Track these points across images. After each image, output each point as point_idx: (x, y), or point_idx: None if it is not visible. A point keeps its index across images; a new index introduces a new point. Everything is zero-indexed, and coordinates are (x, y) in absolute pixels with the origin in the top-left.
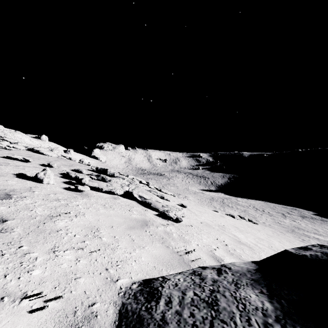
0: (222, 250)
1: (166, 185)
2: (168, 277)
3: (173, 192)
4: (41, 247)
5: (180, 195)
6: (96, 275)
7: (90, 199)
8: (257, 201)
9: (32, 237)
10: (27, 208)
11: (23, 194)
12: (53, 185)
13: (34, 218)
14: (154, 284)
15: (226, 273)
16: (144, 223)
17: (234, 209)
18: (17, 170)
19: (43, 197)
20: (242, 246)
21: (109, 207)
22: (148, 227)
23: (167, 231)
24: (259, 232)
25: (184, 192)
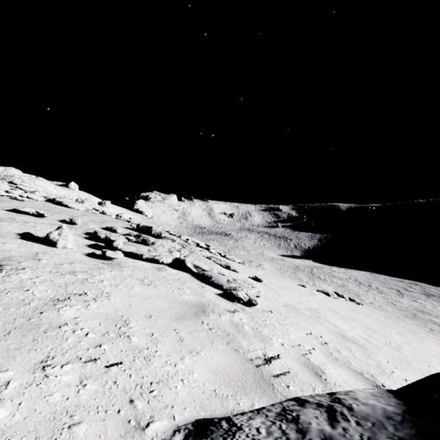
0: (320, 353)
1: (233, 249)
2: (239, 420)
3: (243, 258)
4: (23, 359)
5: (252, 262)
6: (110, 415)
7: (123, 270)
8: (360, 271)
9: (13, 339)
10: (21, 287)
11: (22, 264)
12: (71, 249)
13: (27, 304)
14: (213, 438)
15: (345, 419)
16: (200, 309)
17: (328, 283)
18: (24, 229)
19: (51, 268)
20: (348, 345)
21: (149, 284)
22: (206, 315)
23: (236, 322)
24: (367, 319)
25: (258, 258)
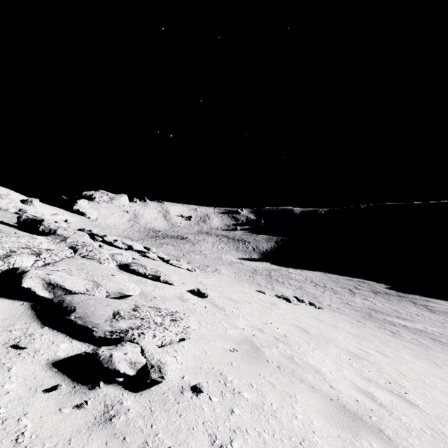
0: None
1: (188, 253)
2: None
3: (199, 263)
4: None
5: (208, 267)
6: None
7: None
8: (314, 272)
9: None
10: None
11: None
12: None
13: None
14: None
15: None
16: None
17: (286, 286)
18: None
19: None
20: None
21: None
22: None
23: None
24: (339, 334)
25: (215, 263)
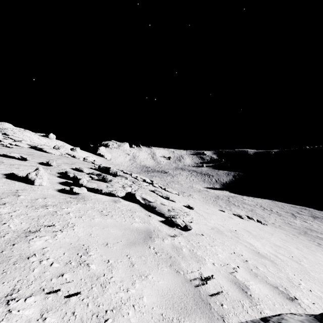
0: (243, 270)
1: (170, 183)
2: None
3: (178, 190)
4: None
5: (184, 193)
6: None
7: (86, 203)
8: (264, 199)
9: None
10: None
11: (4, 200)
12: (45, 186)
13: (2, 237)
14: None
15: None
16: (147, 235)
17: (240, 208)
18: (9, 170)
19: (28, 202)
20: (263, 261)
21: (106, 214)
22: (152, 240)
23: (176, 245)
24: (272, 237)
25: (189, 190)
